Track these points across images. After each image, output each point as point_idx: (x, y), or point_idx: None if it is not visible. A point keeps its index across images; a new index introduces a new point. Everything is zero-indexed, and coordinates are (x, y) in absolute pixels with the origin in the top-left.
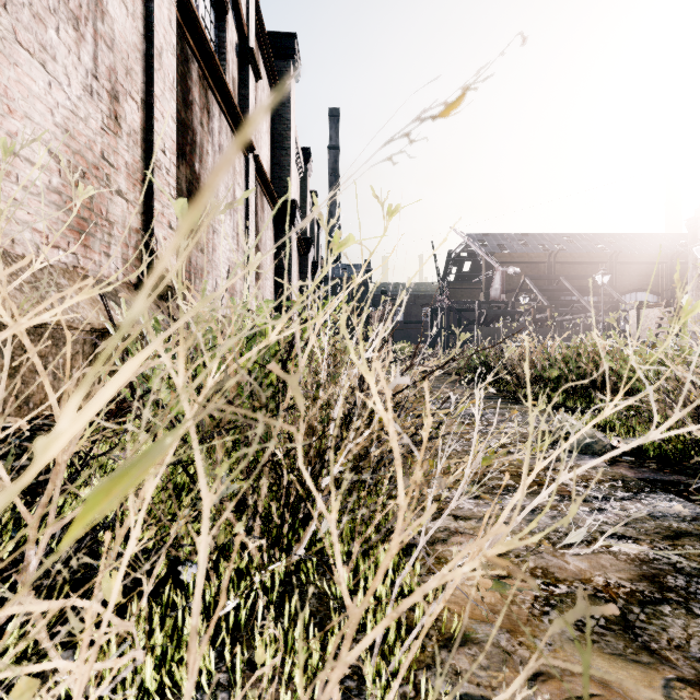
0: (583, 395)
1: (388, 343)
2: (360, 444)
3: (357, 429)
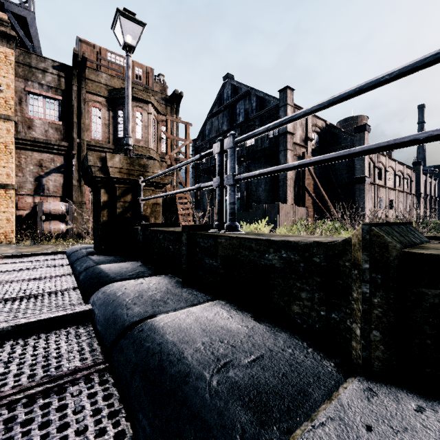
0: None
1: None
2: None
3: None
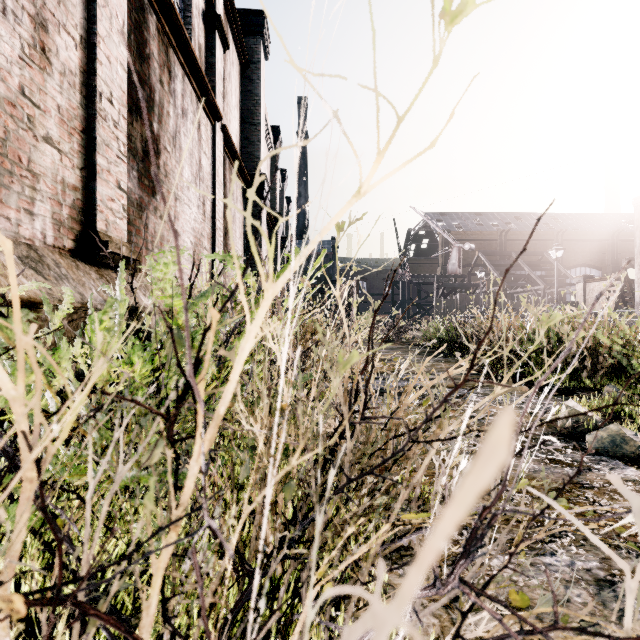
0: (563, 370)
1: (353, 314)
2: (360, 551)
3: (349, 498)
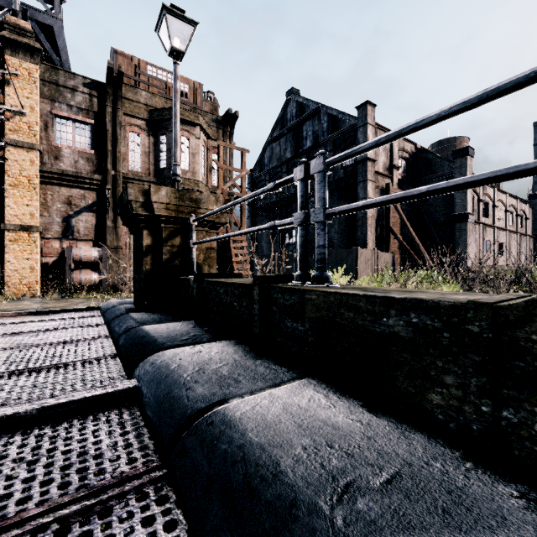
0: None
1: None
2: None
3: None
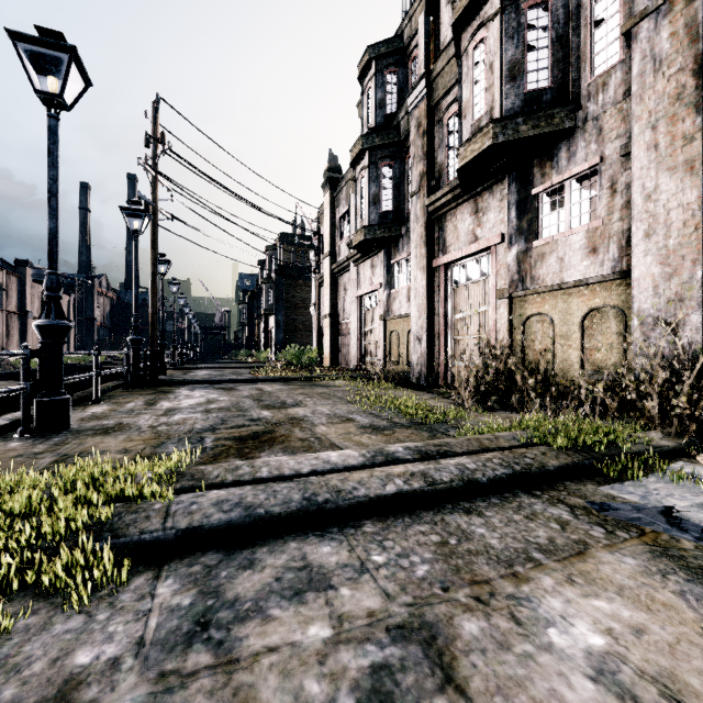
0: None
1: None
2: None
3: None
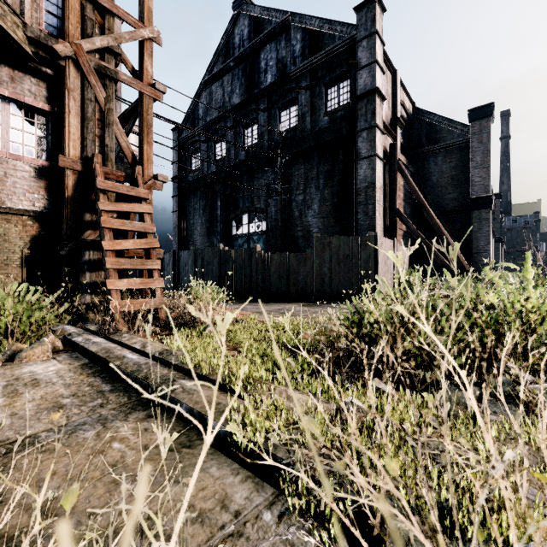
0: None
1: None
2: None
3: None
